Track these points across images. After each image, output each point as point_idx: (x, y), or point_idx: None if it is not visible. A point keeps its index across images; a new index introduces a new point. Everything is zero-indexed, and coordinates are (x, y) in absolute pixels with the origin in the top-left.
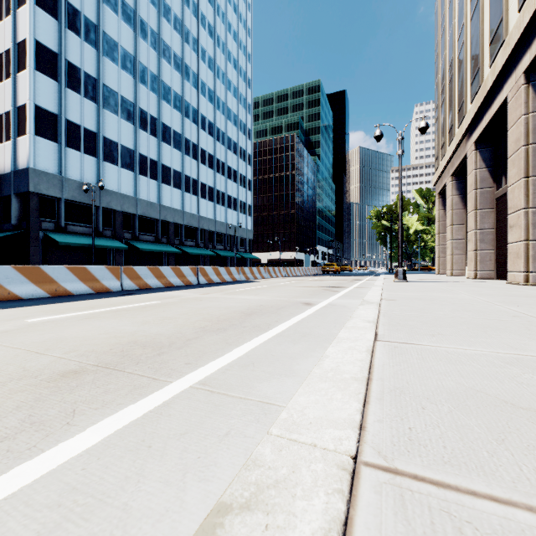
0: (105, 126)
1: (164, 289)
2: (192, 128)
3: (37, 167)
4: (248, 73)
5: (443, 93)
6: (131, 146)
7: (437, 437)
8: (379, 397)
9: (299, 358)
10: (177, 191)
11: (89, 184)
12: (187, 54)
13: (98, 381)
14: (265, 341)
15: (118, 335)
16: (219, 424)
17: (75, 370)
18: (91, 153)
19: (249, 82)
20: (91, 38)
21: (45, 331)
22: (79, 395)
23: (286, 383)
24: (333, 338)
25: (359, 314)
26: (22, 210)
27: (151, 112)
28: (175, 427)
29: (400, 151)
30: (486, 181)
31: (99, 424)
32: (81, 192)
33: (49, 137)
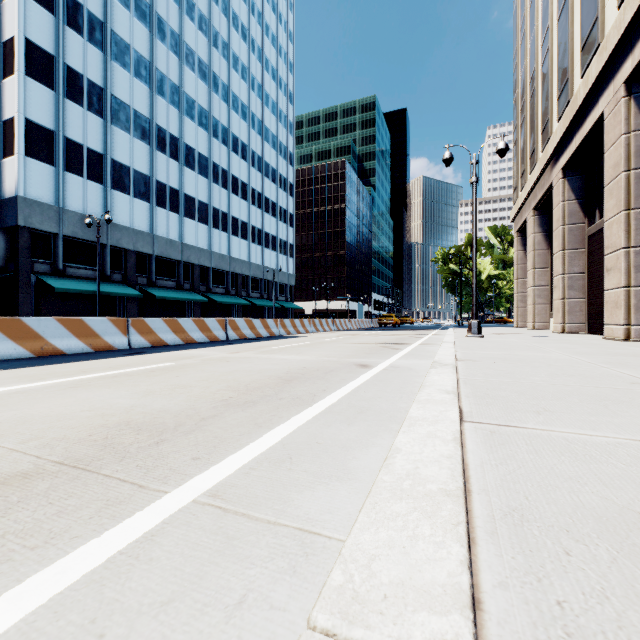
0: (113, 147)
1: (183, 346)
2: (221, 151)
3: (28, 196)
4: (289, 85)
5: (523, 110)
6: (146, 171)
7: (614, 626)
8: (490, 529)
9: (356, 447)
10: (203, 226)
11: (93, 217)
12: (215, 61)
13: (54, 492)
14: (309, 420)
15: (107, 412)
16: (230, 578)
17: (26, 472)
18: (97, 179)
19: (290, 96)
20: (97, 38)
21: (7, 406)
22: (16, 520)
23: (339, 492)
24: (401, 416)
25: (433, 381)
26: (9, 249)
27: (171, 130)
28: (155, 587)
29: (474, 177)
30: (575, 215)
31: (26, 582)
32: (84, 226)
33: (44, 159)
